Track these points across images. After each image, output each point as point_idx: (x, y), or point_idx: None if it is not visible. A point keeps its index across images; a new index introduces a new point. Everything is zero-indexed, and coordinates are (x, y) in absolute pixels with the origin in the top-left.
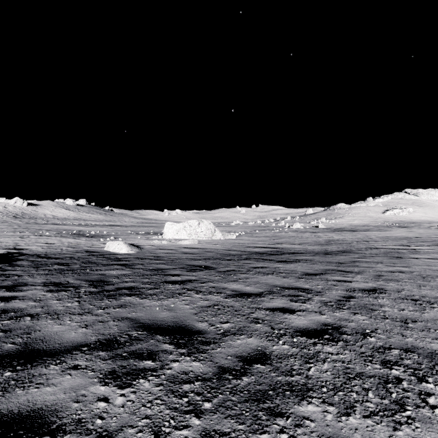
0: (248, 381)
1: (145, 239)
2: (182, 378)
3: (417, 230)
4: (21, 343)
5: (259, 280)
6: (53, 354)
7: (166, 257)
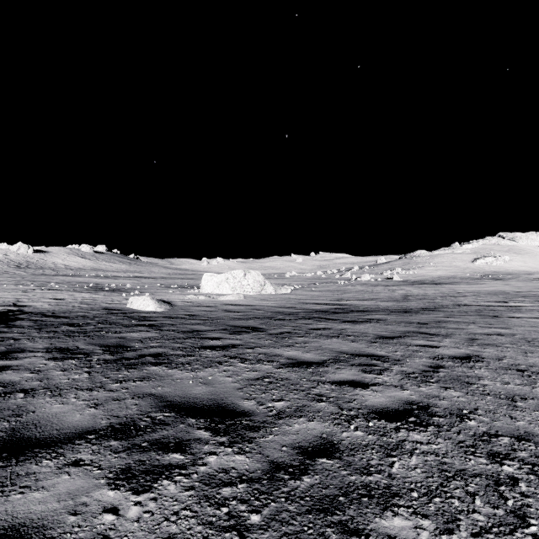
0: (310, 482)
1: (178, 293)
2: (221, 478)
3: (515, 283)
4: (7, 429)
5: (321, 345)
6: (48, 444)
7: (204, 316)
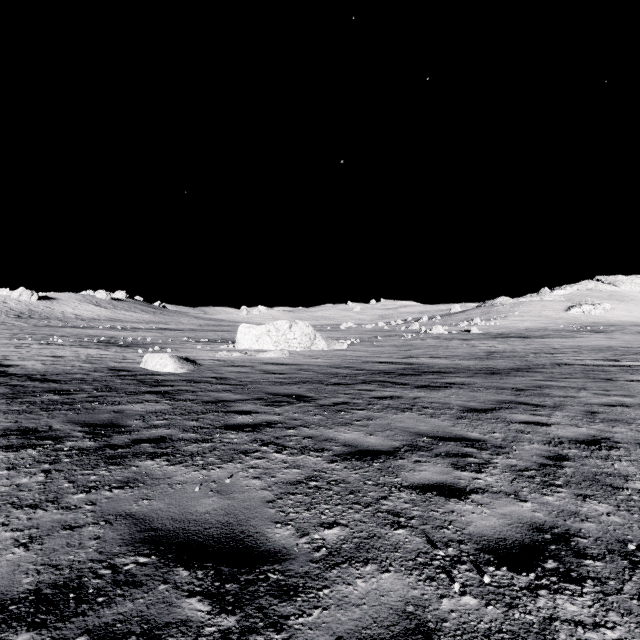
0: None
1: (208, 349)
2: None
3: (620, 337)
4: None
5: (390, 423)
6: None
7: (236, 379)
